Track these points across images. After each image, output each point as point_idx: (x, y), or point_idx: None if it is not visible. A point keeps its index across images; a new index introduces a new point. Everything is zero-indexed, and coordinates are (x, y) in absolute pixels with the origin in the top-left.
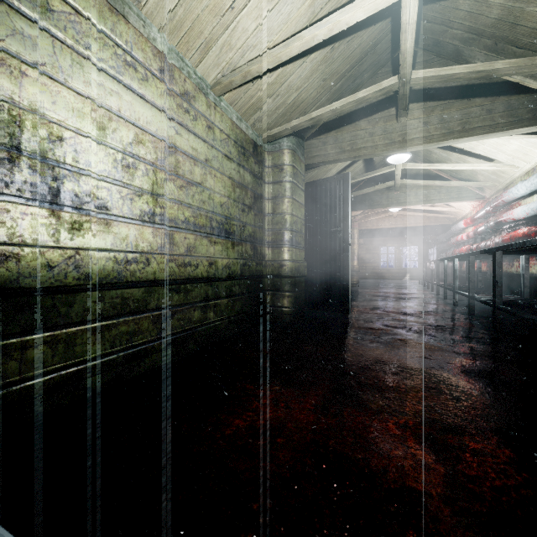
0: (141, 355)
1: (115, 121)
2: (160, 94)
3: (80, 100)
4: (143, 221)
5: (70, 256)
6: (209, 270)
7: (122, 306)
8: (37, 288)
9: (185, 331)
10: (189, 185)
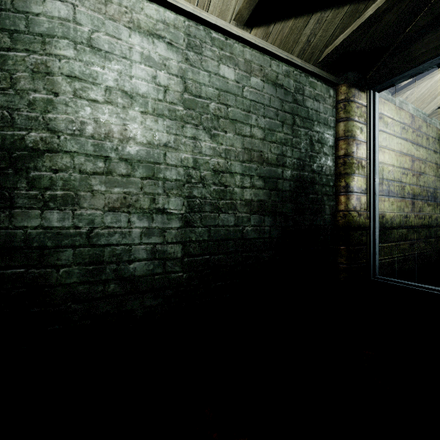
0: (406, 260)
1: (399, 156)
2: (411, 134)
3: (392, 153)
4: (406, 198)
5: (393, 215)
6: (428, 221)
7: (401, 237)
8: (388, 227)
9: (419, 253)
10: (419, 175)
